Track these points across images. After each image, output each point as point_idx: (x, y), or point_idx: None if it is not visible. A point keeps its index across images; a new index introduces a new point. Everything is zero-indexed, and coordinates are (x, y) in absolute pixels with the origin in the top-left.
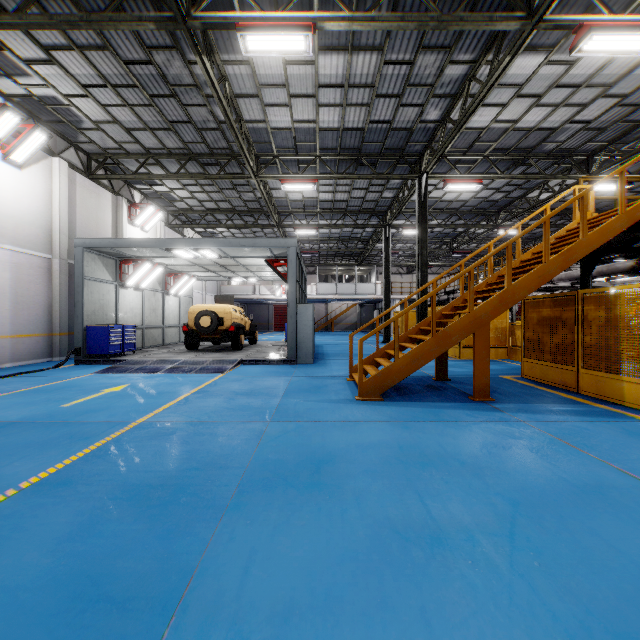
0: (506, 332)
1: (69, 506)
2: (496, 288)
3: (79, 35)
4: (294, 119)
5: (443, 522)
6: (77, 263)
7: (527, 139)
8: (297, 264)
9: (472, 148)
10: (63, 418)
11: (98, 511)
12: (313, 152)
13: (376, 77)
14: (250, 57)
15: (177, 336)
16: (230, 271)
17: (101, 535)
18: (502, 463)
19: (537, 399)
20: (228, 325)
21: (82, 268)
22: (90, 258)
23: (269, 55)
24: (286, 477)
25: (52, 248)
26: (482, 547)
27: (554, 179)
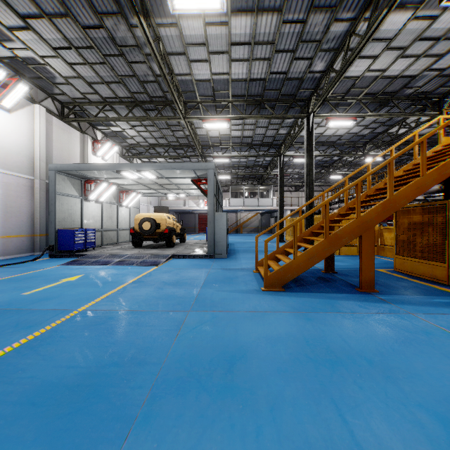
0: (376, 234)
1: None
2: (376, 198)
3: (47, 6)
4: (212, 72)
5: None
6: (51, 182)
7: (392, 85)
8: (215, 182)
9: (348, 93)
10: (19, 306)
11: (3, 422)
12: (227, 99)
13: (276, 35)
14: (178, 20)
15: (128, 236)
16: (166, 189)
17: None
18: (409, 363)
19: (415, 291)
20: (163, 228)
21: (54, 186)
22: (61, 178)
23: (191, 12)
24: (200, 377)
25: (34, 171)
26: None
27: (412, 116)
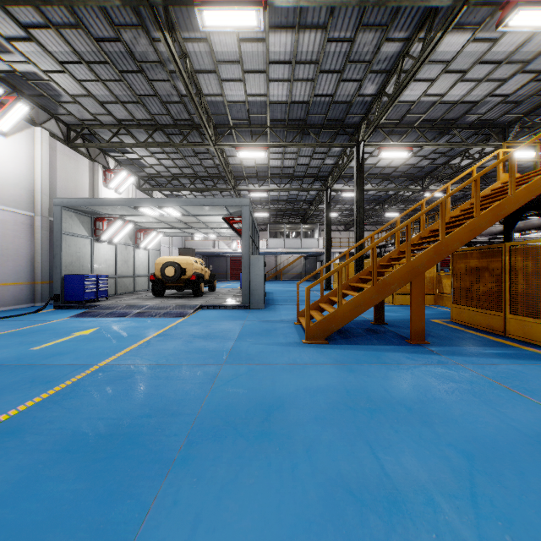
0: (434, 281)
1: (12, 460)
2: (429, 241)
3: (54, 14)
4: (247, 93)
5: (398, 480)
6: (56, 220)
7: (452, 111)
8: (250, 221)
9: (403, 120)
10: (30, 361)
11: (40, 466)
12: (264, 123)
13: (320, 54)
14: (208, 35)
15: (146, 284)
16: (192, 228)
17: (37, 497)
18: (448, 409)
19: (469, 342)
20: (190, 275)
21: (60, 224)
22: (68, 215)
23: (224, 30)
24: (236, 425)
25: (35, 207)
26: (444, 513)
27: (475, 147)
